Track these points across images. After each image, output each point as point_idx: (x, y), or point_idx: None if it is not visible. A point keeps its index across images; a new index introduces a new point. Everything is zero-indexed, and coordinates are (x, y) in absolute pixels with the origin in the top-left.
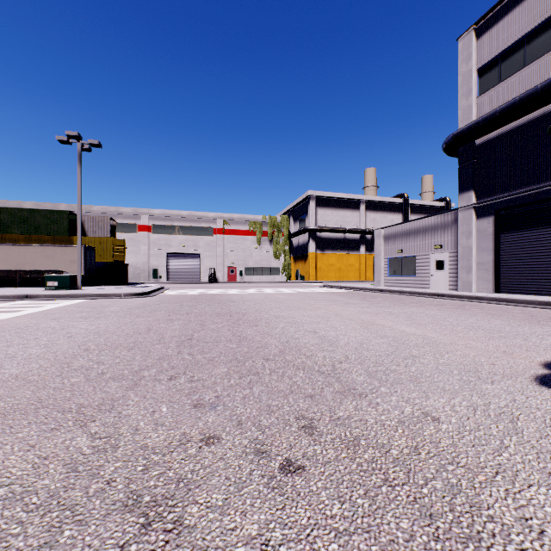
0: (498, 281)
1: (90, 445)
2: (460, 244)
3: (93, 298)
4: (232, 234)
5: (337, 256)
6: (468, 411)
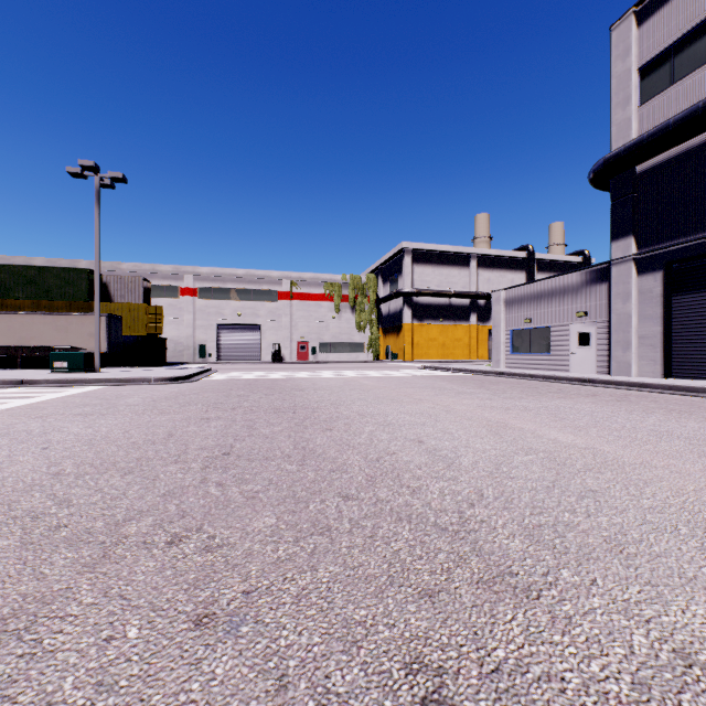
0: (670, 362)
1: None
2: (613, 311)
3: (111, 384)
4: (303, 299)
5: (439, 328)
6: None
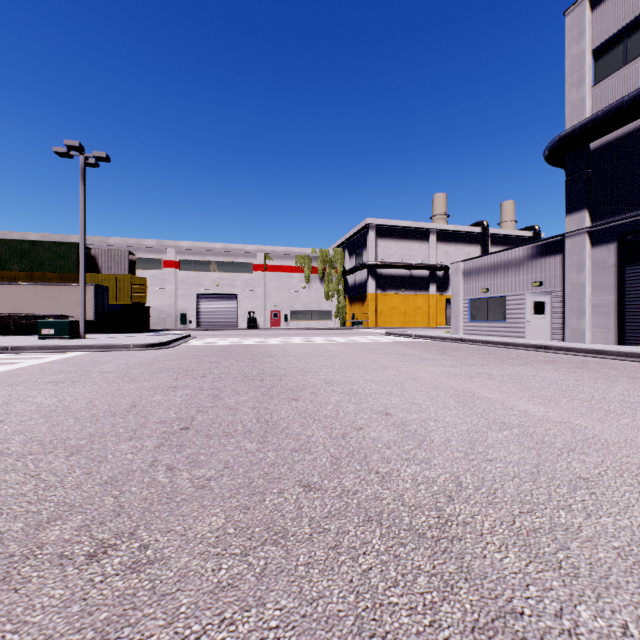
0: (623, 329)
1: None
2: (568, 281)
3: (93, 350)
4: (276, 271)
5: (401, 298)
6: None
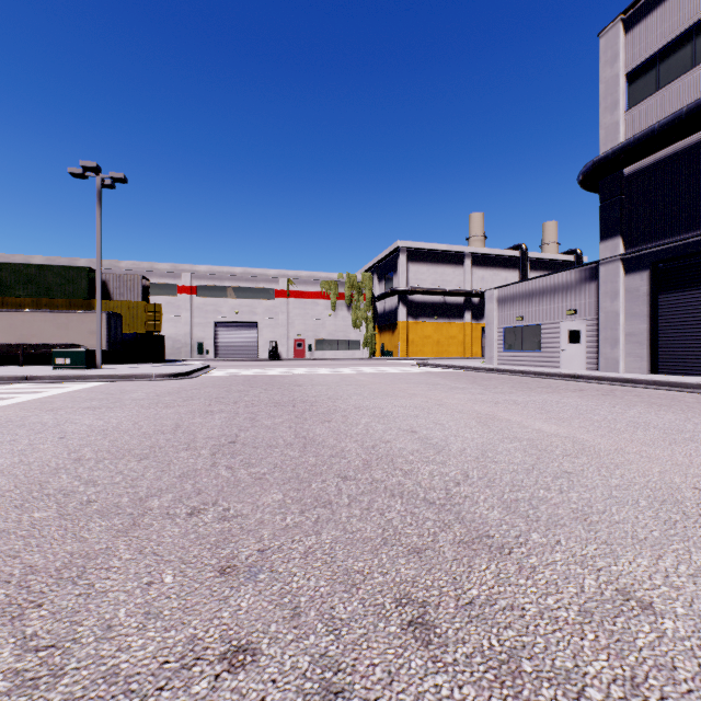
0: (656, 358)
1: (12, 669)
2: (602, 309)
3: (114, 380)
4: (299, 297)
5: (434, 326)
6: (697, 586)
